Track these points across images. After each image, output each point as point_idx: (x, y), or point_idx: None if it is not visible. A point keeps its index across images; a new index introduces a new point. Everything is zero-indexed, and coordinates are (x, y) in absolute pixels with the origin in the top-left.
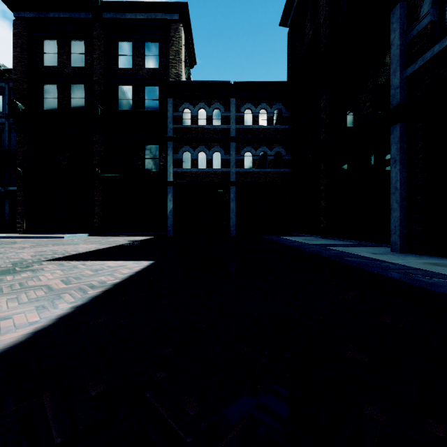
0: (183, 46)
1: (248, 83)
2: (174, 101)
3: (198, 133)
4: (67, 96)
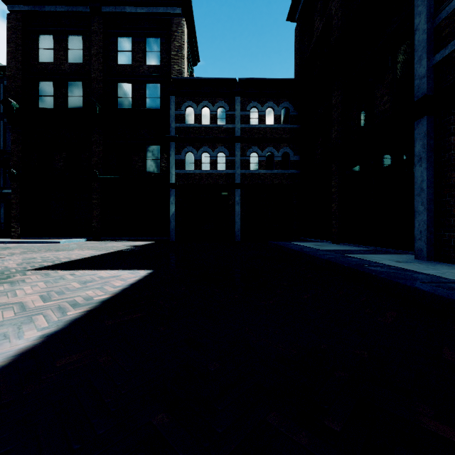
0: (186, 42)
1: (254, 80)
2: (177, 99)
3: (201, 133)
4: (64, 93)
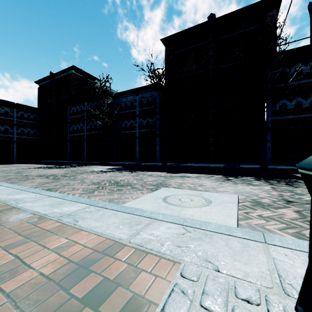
0: None
1: (23, 105)
2: None
3: None
4: None
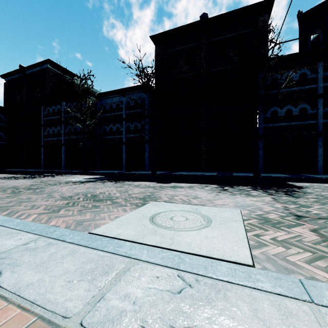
0: None
1: None
2: None
3: None
4: None
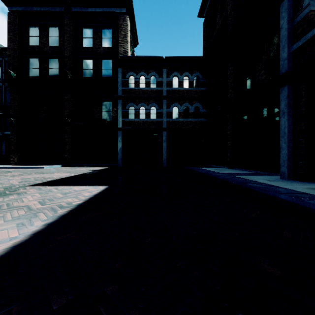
0: (129, 31)
1: (175, 57)
2: (123, 70)
3: (139, 93)
4: (46, 66)
